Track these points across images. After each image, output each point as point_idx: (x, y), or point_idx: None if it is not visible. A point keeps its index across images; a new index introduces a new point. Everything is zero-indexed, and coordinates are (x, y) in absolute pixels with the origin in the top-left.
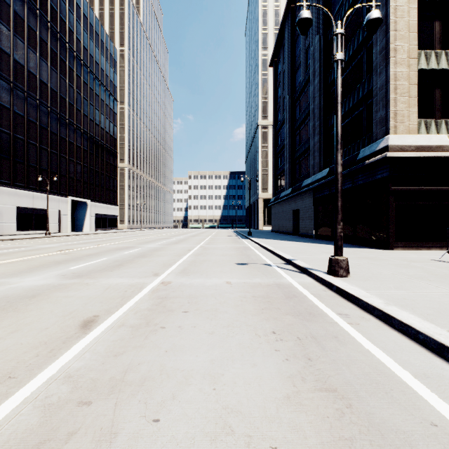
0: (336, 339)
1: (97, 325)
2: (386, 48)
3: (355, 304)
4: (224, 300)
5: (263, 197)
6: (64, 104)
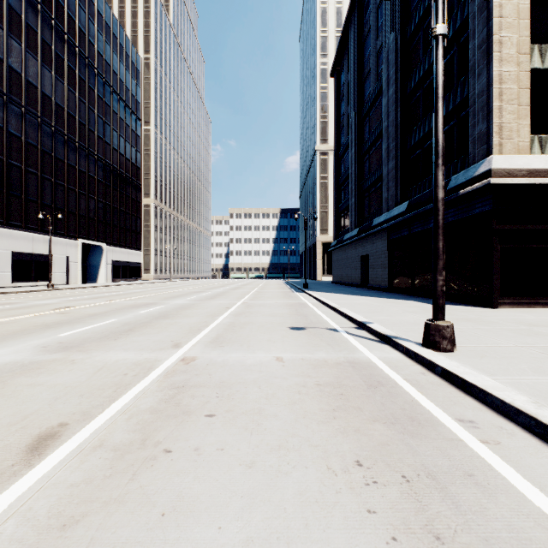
0: (472, 480)
1: (57, 445)
2: (488, 41)
3: (478, 400)
4: (272, 392)
5: (322, 240)
6: (73, 123)
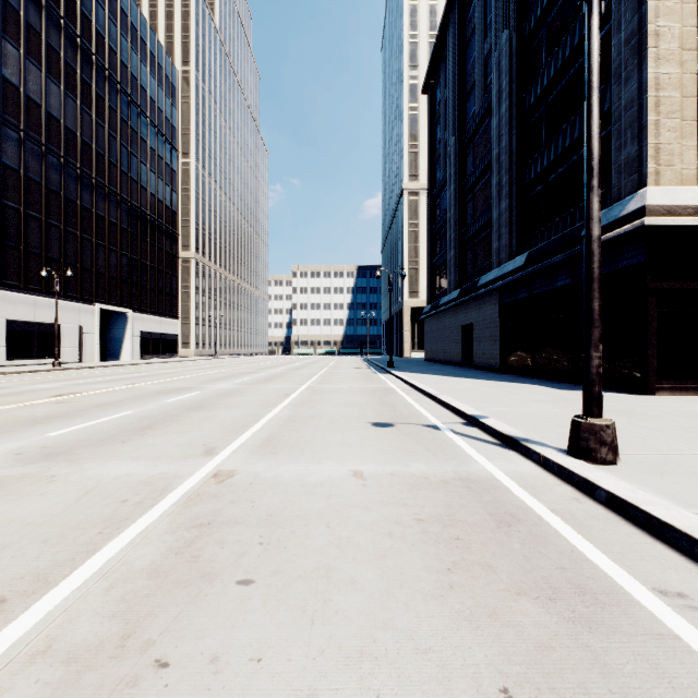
0: None
1: None
2: (640, 33)
3: (678, 551)
4: (348, 534)
5: (411, 305)
6: (89, 153)
